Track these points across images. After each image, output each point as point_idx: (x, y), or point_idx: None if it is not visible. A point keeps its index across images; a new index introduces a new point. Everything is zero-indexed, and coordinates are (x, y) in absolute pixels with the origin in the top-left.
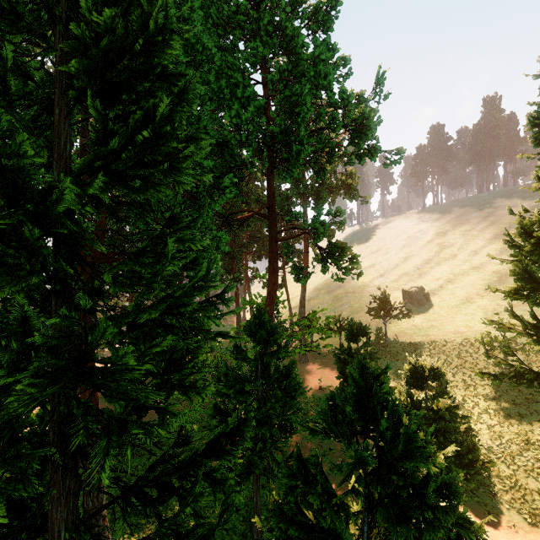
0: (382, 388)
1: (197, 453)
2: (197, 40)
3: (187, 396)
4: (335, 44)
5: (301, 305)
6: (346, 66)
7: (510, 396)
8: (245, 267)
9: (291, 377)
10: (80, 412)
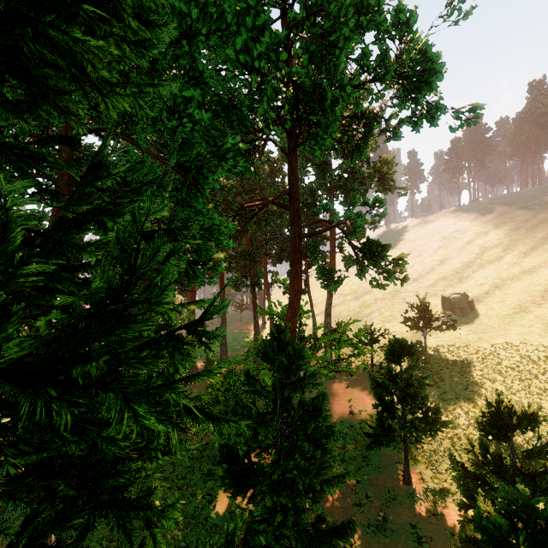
0: None
1: None
2: None
3: (126, 533)
4: None
5: (327, 314)
6: None
7: None
8: (263, 271)
9: (321, 417)
10: None
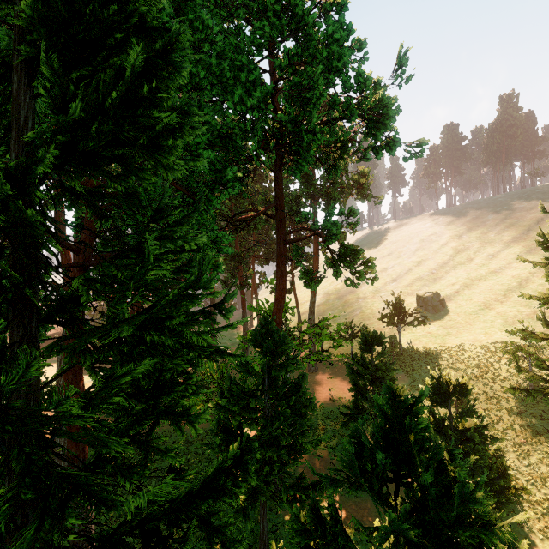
0: (419, 423)
1: (191, 493)
2: (196, 17)
3: (178, 427)
4: (350, 24)
5: (311, 312)
6: (361, 50)
7: (536, 411)
8: (251, 272)
9: (301, 392)
10: (18, 468)
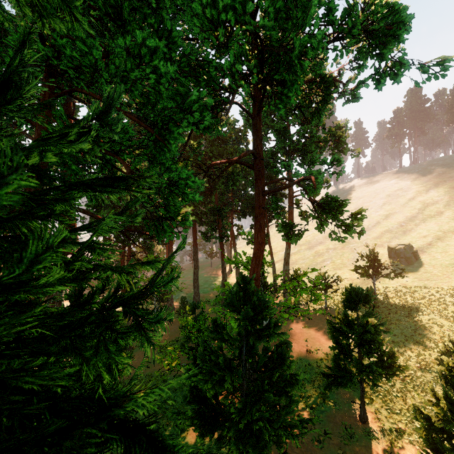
0: None
1: None
2: None
3: None
4: None
5: (286, 262)
6: None
7: None
8: (230, 225)
9: (285, 366)
10: None
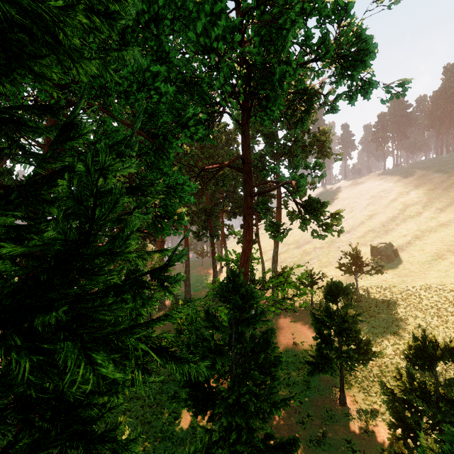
0: None
1: None
2: None
3: None
4: None
5: (274, 260)
6: None
7: None
8: (220, 224)
9: (269, 349)
10: None
